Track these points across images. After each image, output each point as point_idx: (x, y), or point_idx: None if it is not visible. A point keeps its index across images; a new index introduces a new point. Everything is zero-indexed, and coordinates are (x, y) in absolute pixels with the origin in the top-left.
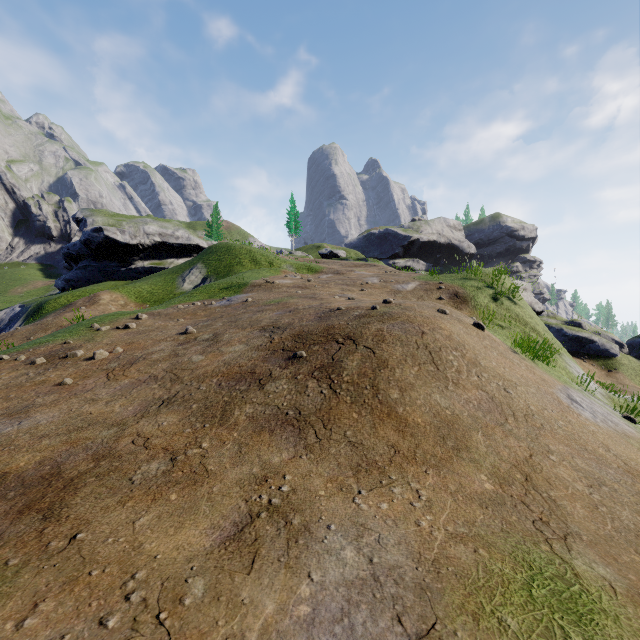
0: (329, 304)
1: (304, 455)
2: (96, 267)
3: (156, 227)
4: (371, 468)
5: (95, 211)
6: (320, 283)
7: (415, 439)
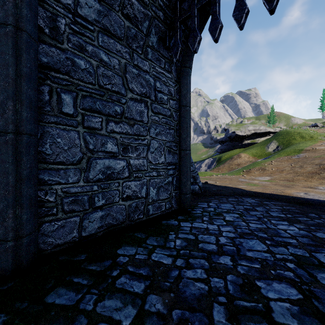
0: None
1: None
2: (230, 144)
3: (252, 127)
4: None
5: (230, 125)
6: None
7: None
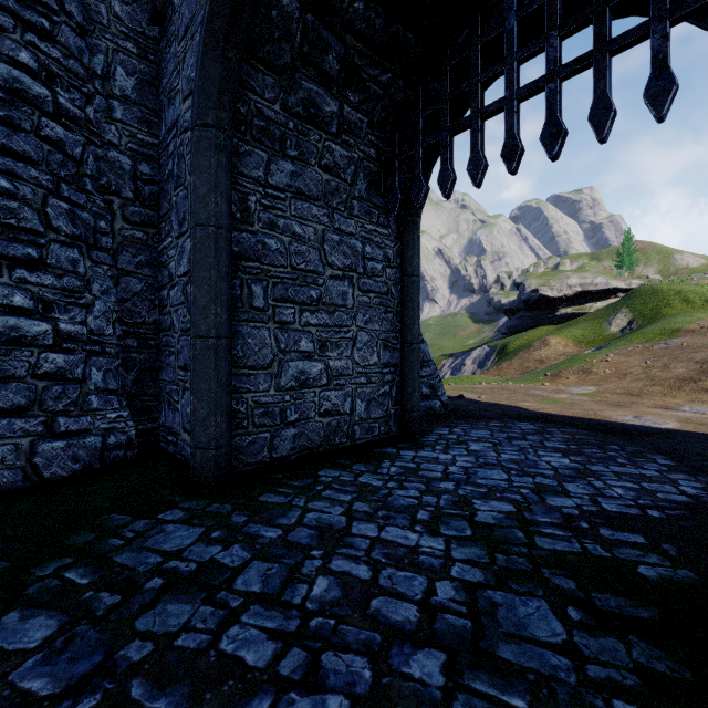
0: None
1: None
2: (529, 316)
3: (576, 279)
4: None
5: (527, 275)
6: None
7: None
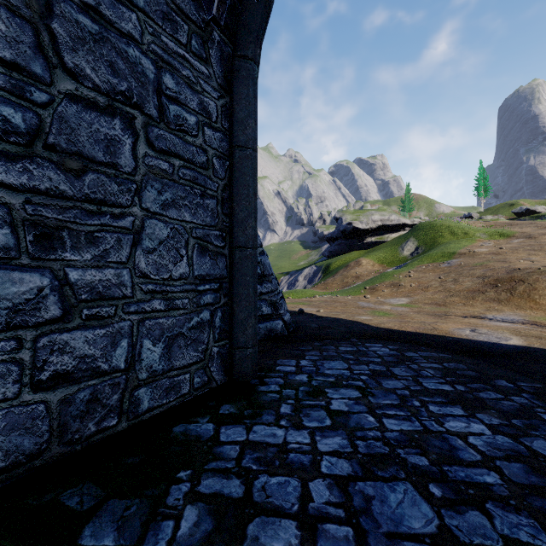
0: (514, 266)
1: (500, 306)
2: (345, 243)
3: (378, 216)
4: (521, 309)
5: (344, 212)
6: (510, 250)
7: (540, 306)
